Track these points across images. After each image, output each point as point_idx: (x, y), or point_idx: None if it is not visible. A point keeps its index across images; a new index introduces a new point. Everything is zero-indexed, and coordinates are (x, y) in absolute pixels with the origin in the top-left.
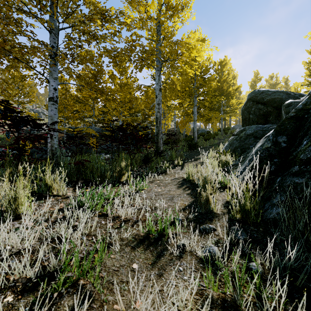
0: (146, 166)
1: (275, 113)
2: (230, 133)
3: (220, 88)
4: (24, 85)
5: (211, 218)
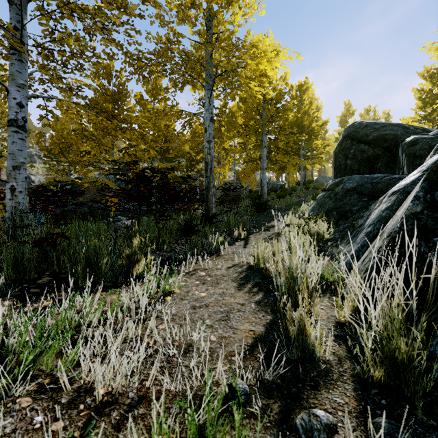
0: (186, 240)
1: (386, 157)
2: (312, 188)
3: (299, 123)
4: (3, 112)
5: (315, 381)
